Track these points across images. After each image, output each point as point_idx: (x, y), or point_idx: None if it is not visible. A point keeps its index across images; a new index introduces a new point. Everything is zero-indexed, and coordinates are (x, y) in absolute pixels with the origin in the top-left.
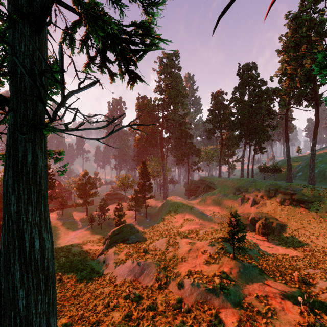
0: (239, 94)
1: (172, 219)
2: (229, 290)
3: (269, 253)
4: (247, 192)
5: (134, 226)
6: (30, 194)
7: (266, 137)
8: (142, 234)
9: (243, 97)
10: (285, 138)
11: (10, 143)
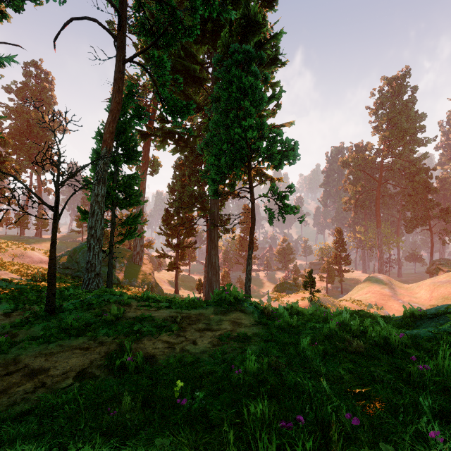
0: None
1: (352, 295)
2: (284, 304)
3: None
4: None
5: None
6: (213, 246)
7: None
8: None
9: None
10: None
11: (209, 230)
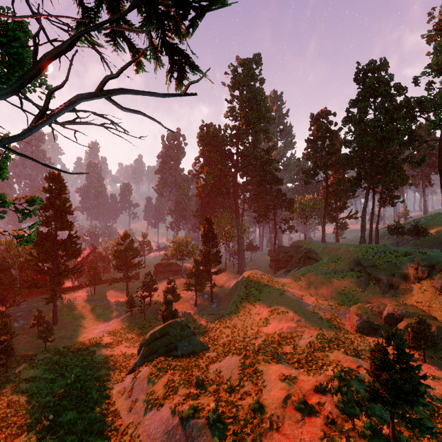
0: (358, 110)
1: (251, 309)
2: None
3: (436, 391)
4: (375, 269)
5: (192, 316)
6: None
7: (401, 179)
8: (204, 330)
9: (366, 115)
10: (440, 179)
11: None
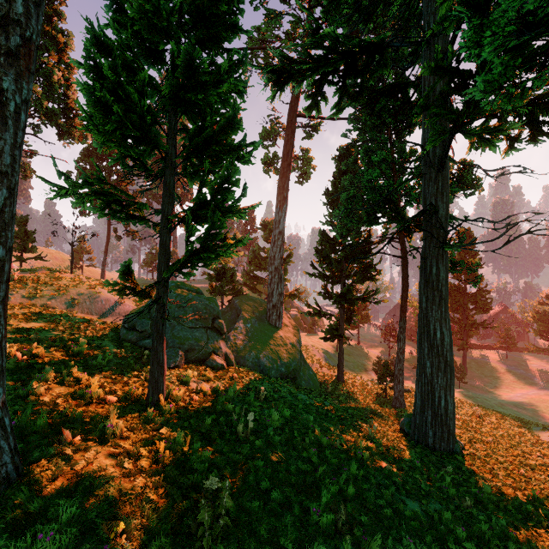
0: None
1: None
2: None
3: None
4: None
5: None
6: (434, 297)
7: None
8: None
9: None
10: None
11: (422, 261)
